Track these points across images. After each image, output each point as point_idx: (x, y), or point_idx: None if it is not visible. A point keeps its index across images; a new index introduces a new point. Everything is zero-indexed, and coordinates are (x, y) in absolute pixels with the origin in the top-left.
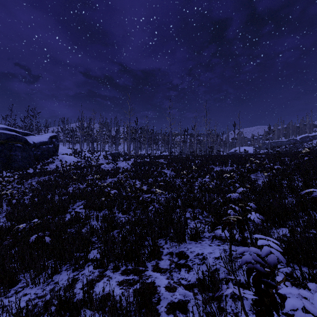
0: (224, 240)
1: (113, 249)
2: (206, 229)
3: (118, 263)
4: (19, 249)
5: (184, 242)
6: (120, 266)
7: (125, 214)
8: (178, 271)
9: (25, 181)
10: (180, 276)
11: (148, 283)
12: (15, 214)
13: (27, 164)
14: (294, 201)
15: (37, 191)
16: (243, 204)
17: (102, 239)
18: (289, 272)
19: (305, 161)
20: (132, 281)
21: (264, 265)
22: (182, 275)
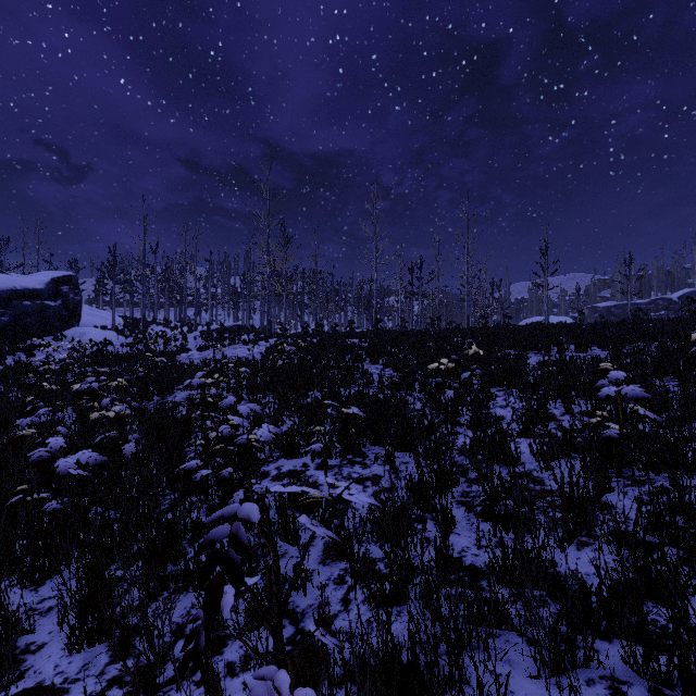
0: None
1: None
2: None
3: None
4: None
5: None
6: None
7: (87, 644)
8: None
9: None
10: None
11: None
12: None
13: None
14: None
15: None
16: None
17: None
18: None
19: None
20: None
21: None
22: None
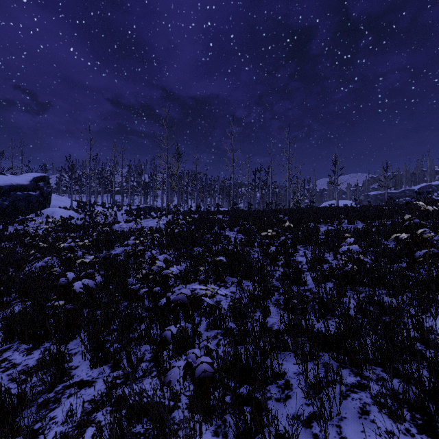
0: None
1: None
2: None
3: None
4: None
5: None
6: None
7: (99, 365)
8: None
9: None
10: None
11: None
12: None
13: None
14: None
15: None
16: None
17: None
18: None
19: None
20: None
21: None
22: None
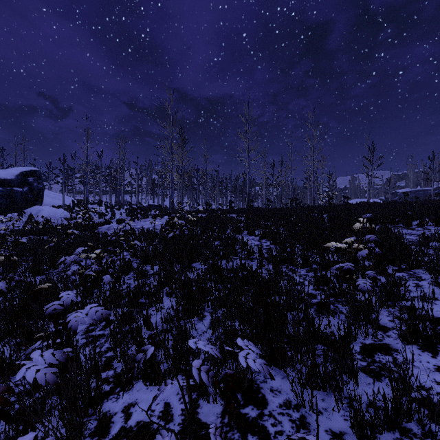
0: None
1: None
2: None
3: None
4: None
5: None
6: None
7: None
8: None
9: None
10: None
11: None
12: None
13: None
14: None
15: None
16: None
17: None
18: None
19: None
20: None
21: None
22: None
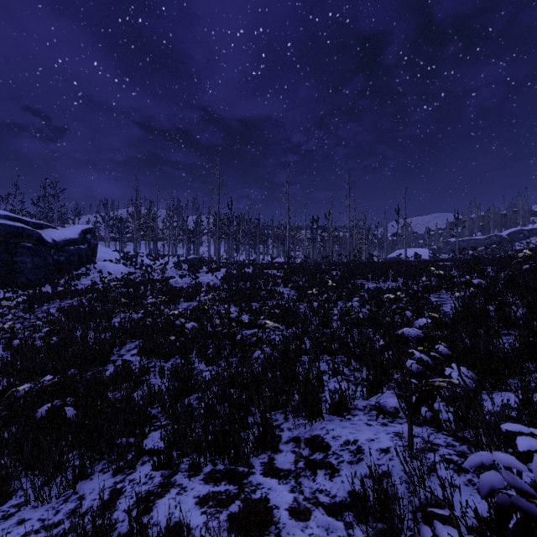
0: (392, 414)
1: (189, 431)
2: (358, 392)
3: (198, 459)
4: (17, 431)
5: (320, 419)
6: (201, 464)
7: (210, 365)
8: (312, 476)
9: (38, 306)
10: (315, 485)
11: (255, 500)
12: (16, 365)
13: (42, 278)
14: (514, 343)
15: (58, 324)
16: (427, 348)
17: (169, 411)
18: (530, 481)
19: (524, 271)
20: (224, 495)
21: (536, 498)
22: (320, 483)
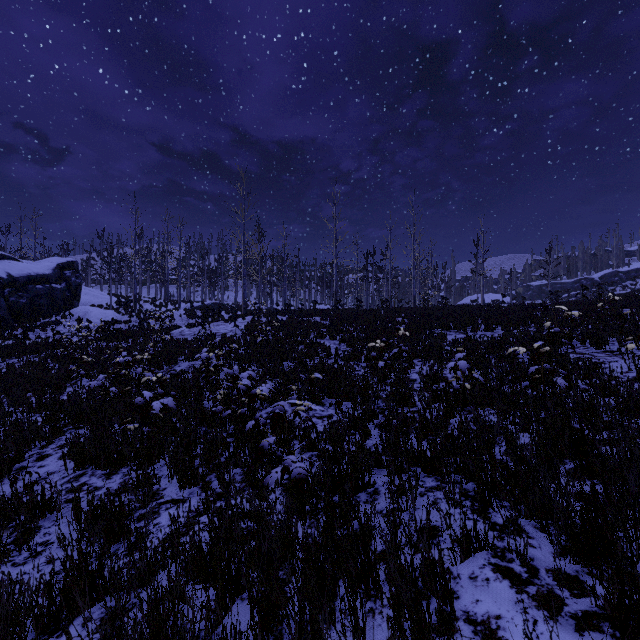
0: None
1: None
2: None
3: None
4: None
5: None
6: None
7: (188, 486)
8: None
9: None
10: None
11: None
12: None
13: None
14: None
15: None
16: None
17: None
18: None
19: None
20: None
21: None
22: None
